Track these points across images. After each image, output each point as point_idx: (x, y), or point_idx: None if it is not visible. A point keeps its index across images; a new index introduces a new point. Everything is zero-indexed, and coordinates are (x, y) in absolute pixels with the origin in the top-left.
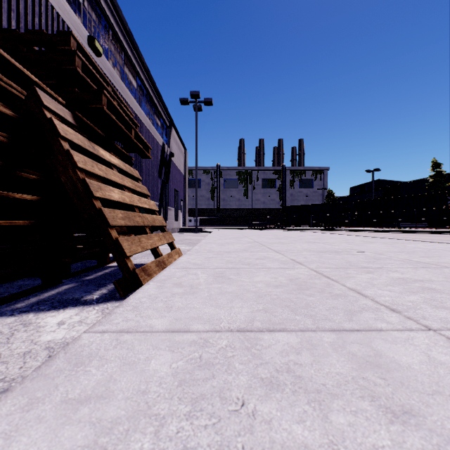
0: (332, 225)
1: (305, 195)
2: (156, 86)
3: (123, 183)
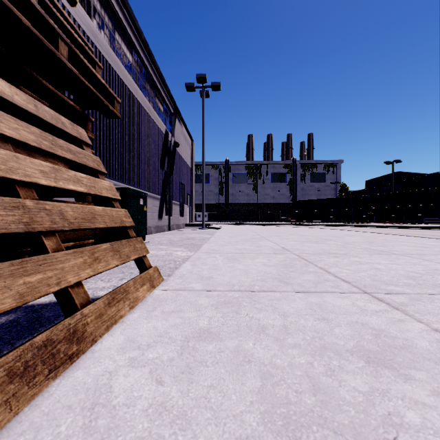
0: (348, 220)
1: (317, 189)
2: (157, 65)
3: None
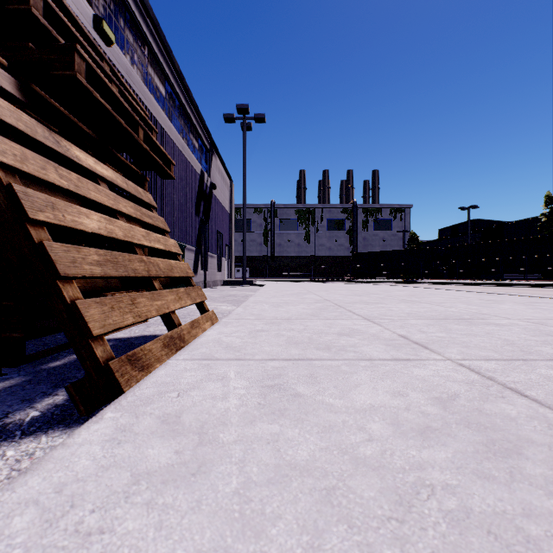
0: (417, 276)
1: (381, 239)
2: (192, 96)
3: (115, 207)
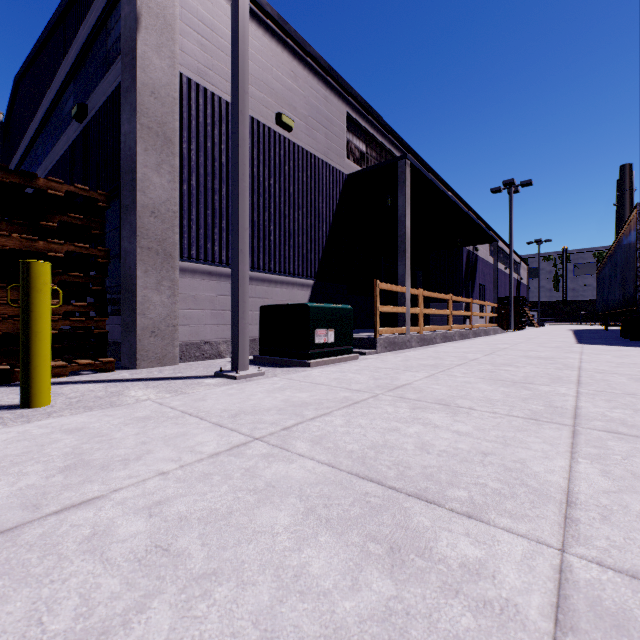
0: None
1: None
2: (516, 253)
3: (530, 316)
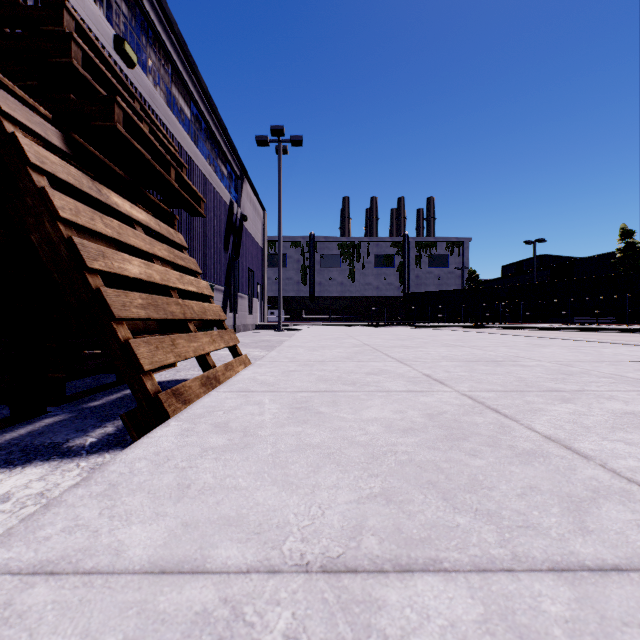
0: (476, 320)
1: (437, 277)
2: (220, 117)
3: (151, 251)
